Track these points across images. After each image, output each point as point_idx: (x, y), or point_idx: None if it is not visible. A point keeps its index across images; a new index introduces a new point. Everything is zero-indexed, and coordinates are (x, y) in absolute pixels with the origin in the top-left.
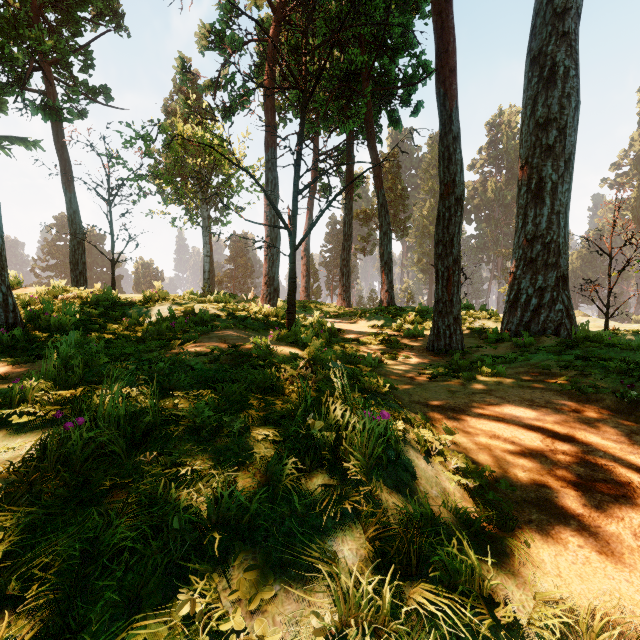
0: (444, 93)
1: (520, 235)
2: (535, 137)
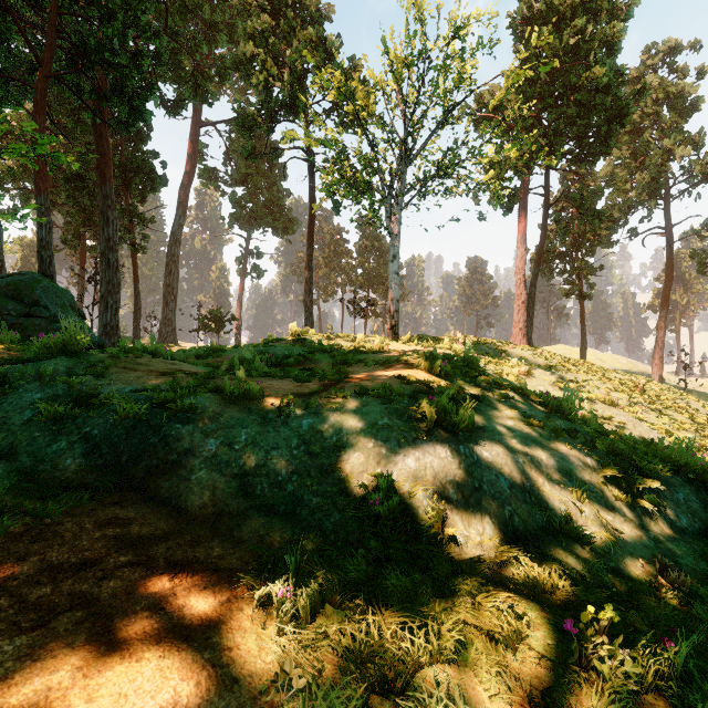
0: (135, 281)
1: (163, 315)
2: (166, 288)
